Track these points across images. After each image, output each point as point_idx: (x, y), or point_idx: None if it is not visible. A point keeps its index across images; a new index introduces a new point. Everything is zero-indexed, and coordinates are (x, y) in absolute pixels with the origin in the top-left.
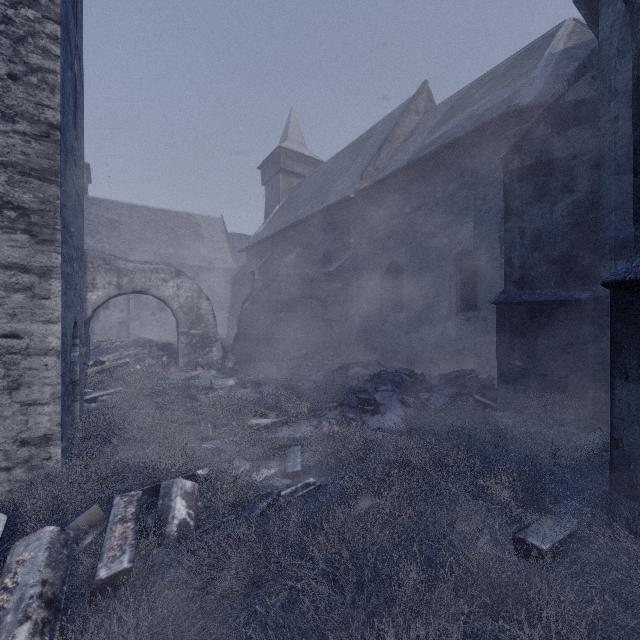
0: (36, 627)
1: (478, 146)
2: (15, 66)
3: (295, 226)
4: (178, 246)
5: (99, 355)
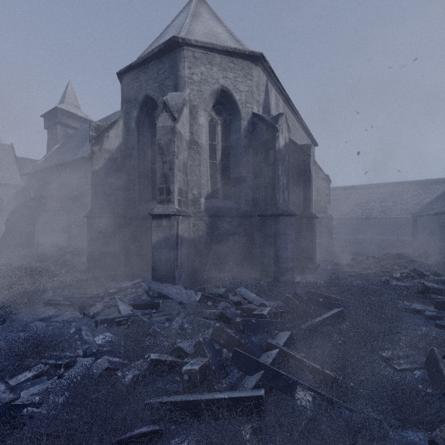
0: None
1: None
2: None
3: (59, 166)
4: None
5: None
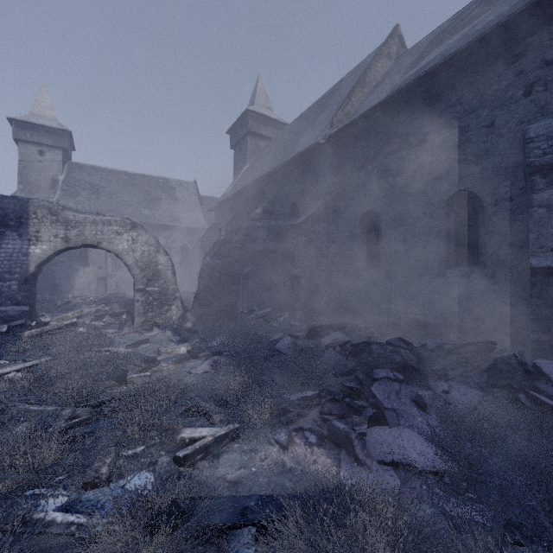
0: None
1: (482, 62)
2: None
3: (261, 181)
4: (153, 207)
5: (65, 311)
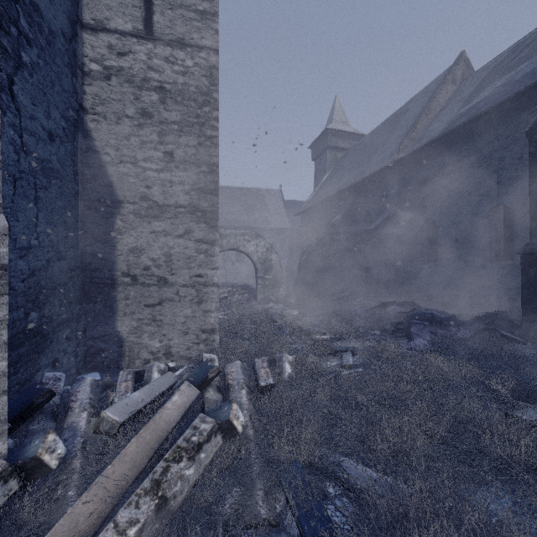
0: (247, 392)
1: (513, 111)
2: (201, 138)
3: (340, 193)
4: (249, 214)
5: None
